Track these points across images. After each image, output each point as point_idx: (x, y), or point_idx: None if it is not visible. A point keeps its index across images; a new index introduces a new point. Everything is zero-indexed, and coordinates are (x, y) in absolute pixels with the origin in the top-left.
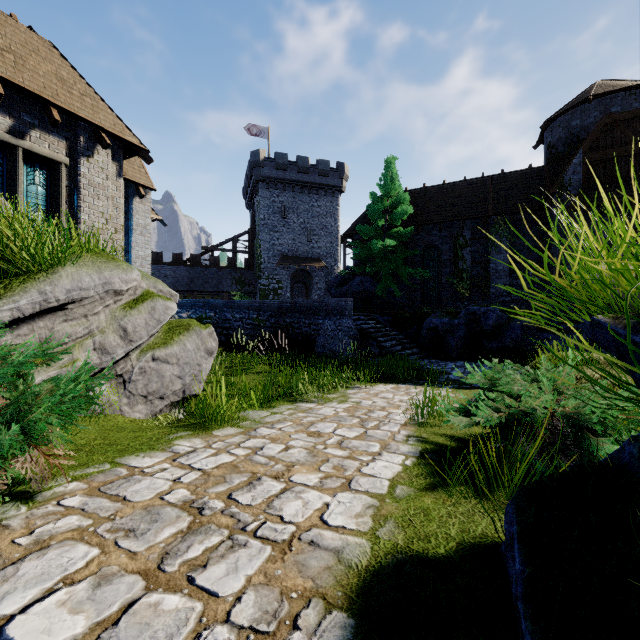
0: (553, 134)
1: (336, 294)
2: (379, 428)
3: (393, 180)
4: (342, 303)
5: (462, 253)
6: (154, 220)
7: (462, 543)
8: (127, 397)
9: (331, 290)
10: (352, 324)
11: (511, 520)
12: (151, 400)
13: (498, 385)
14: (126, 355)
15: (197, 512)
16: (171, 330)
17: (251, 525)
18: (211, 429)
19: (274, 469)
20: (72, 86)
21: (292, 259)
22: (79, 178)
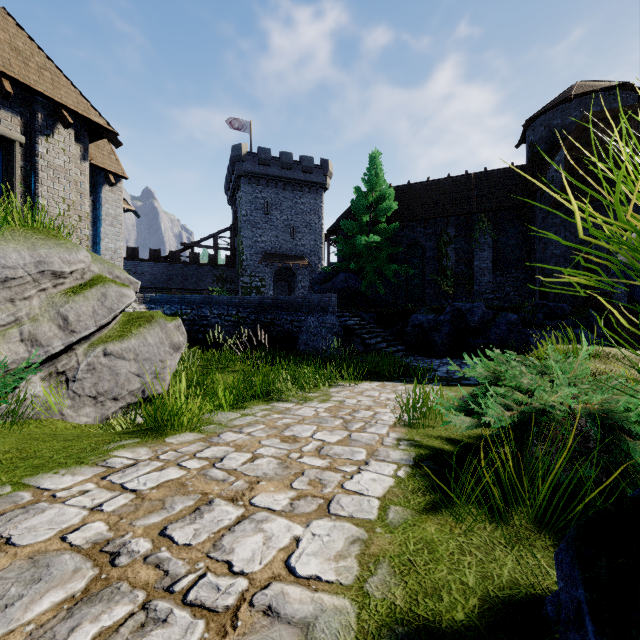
0: (535, 133)
1: (320, 291)
2: (365, 430)
3: (377, 175)
4: (325, 299)
5: (446, 250)
6: (126, 211)
7: (486, 599)
8: (71, 398)
9: (314, 287)
10: (336, 321)
11: (571, 576)
12: (102, 401)
13: (503, 379)
14: (70, 349)
15: (107, 561)
16: (130, 322)
17: (182, 581)
18: (165, 435)
19: (232, 487)
20: (29, 58)
21: (275, 256)
22: (36, 159)
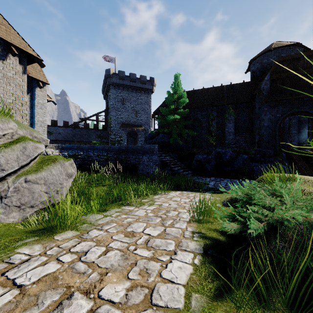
0: (254, 66)
1: (149, 143)
2: (173, 226)
3: (178, 85)
4: (152, 147)
5: (212, 123)
6: (49, 101)
7: None
8: (3, 208)
9: (147, 141)
10: (157, 158)
11: None
12: (23, 208)
13: (253, 199)
14: (3, 179)
15: None
16: (42, 162)
17: None
18: (55, 233)
19: (88, 280)
20: None
21: (127, 125)
22: None
